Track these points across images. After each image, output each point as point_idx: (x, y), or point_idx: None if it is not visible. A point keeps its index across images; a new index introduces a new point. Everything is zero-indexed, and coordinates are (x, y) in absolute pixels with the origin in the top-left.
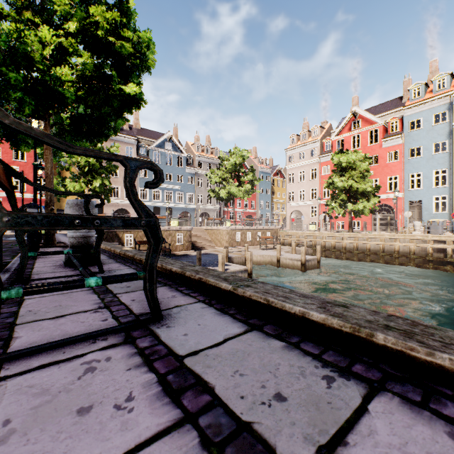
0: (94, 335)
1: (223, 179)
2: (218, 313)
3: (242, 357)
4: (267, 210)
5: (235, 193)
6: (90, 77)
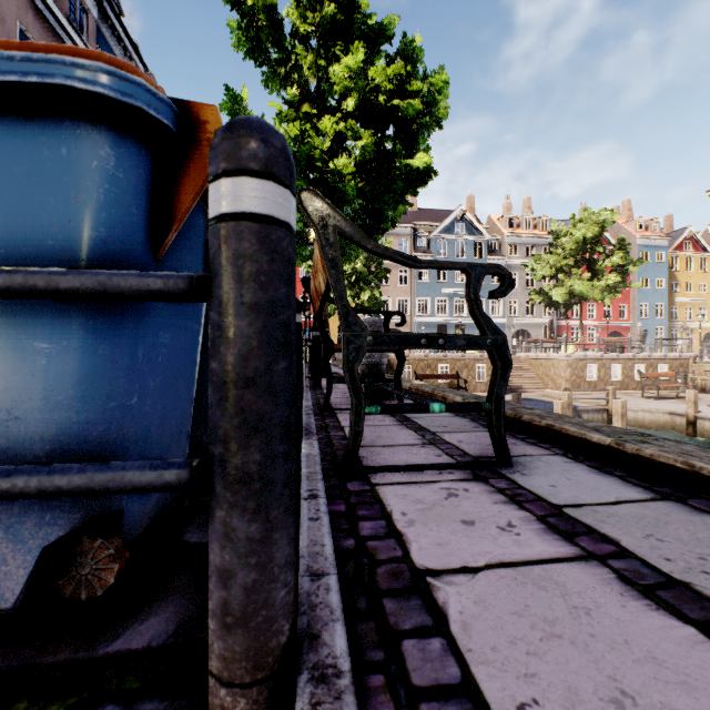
0: (438, 466)
1: (559, 270)
2: (595, 471)
3: (655, 523)
4: (659, 321)
5: (584, 292)
6: (369, 161)
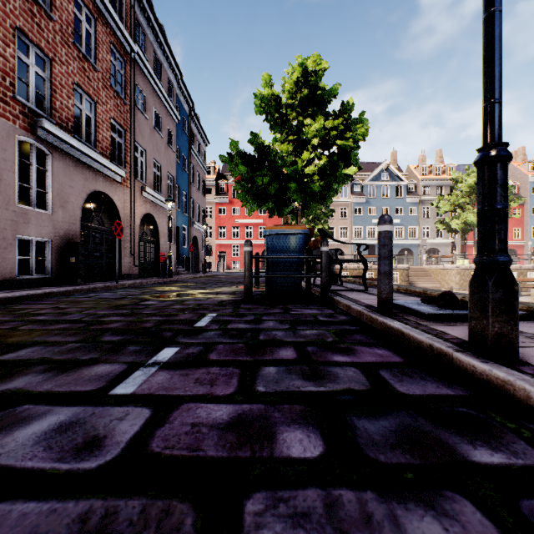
0: (350, 290)
1: (457, 206)
2: None
3: None
4: None
5: (475, 222)
6: (325, 168)
